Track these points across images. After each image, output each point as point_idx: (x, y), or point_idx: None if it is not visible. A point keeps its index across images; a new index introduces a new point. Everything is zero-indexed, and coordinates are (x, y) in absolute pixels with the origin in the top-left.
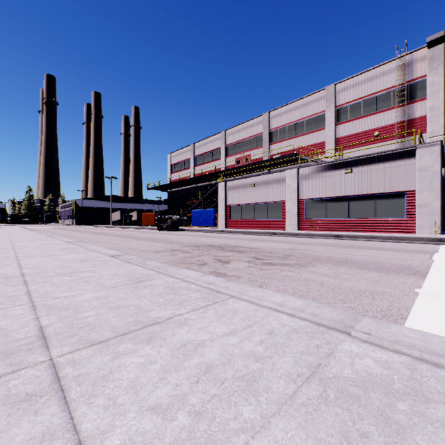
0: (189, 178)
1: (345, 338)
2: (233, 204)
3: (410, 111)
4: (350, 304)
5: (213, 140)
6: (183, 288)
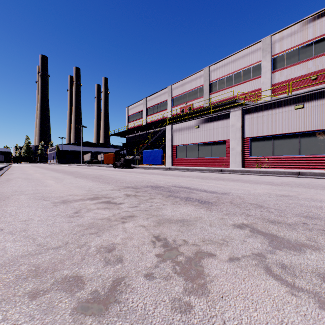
0: (142, 125)
1: None
2: (178, 144)
3: None
4: None
5: (161, 94)
6: None
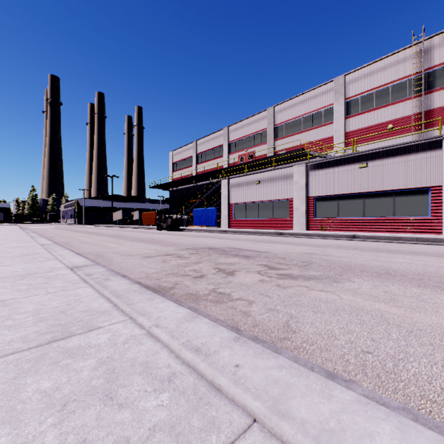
0: (191, 176)
1: None
2: (236, 202)
3: (428, 101)
4: None
5: (215, 137)
6: (137, 365)
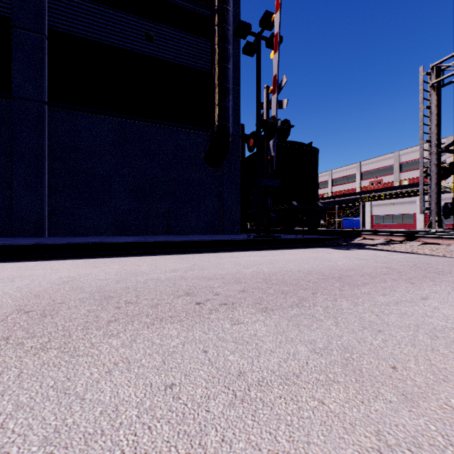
0: (331, 196)
1: None
2: (376, 214)
3: None
4: None
5: (348, 168)
6: None
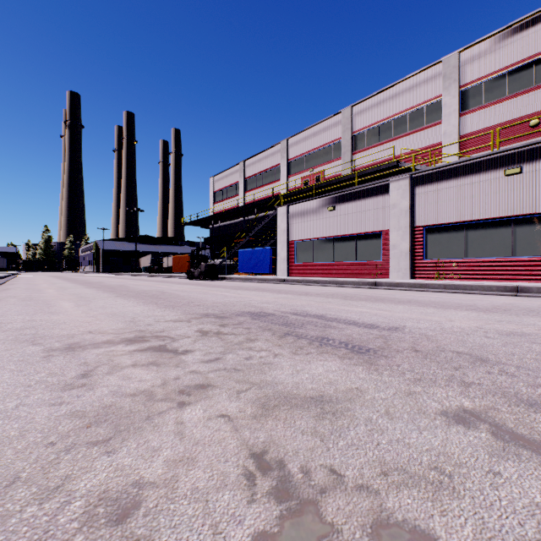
0: (237, 207)
1: None
2: (299, 238)
3: None
4: None
5: (269, 155)
6: None
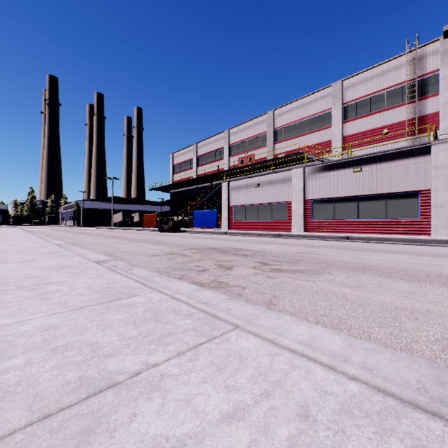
0: (191, 178)
1: (445, 434)
2: (236, 204)
3: (421, 107)
4: (390, 329)
5: (216, 140)
6: (169, 310)
